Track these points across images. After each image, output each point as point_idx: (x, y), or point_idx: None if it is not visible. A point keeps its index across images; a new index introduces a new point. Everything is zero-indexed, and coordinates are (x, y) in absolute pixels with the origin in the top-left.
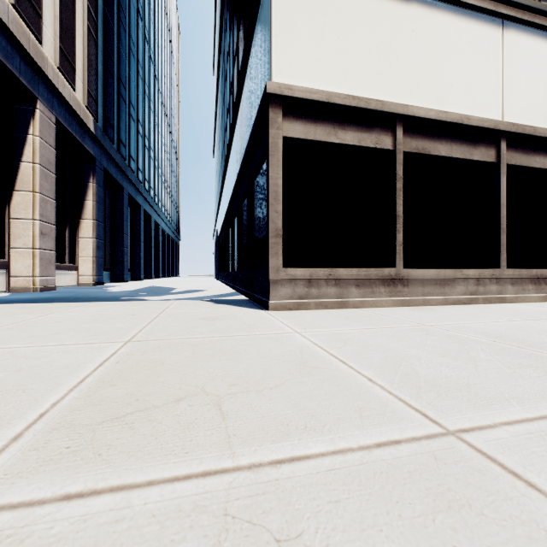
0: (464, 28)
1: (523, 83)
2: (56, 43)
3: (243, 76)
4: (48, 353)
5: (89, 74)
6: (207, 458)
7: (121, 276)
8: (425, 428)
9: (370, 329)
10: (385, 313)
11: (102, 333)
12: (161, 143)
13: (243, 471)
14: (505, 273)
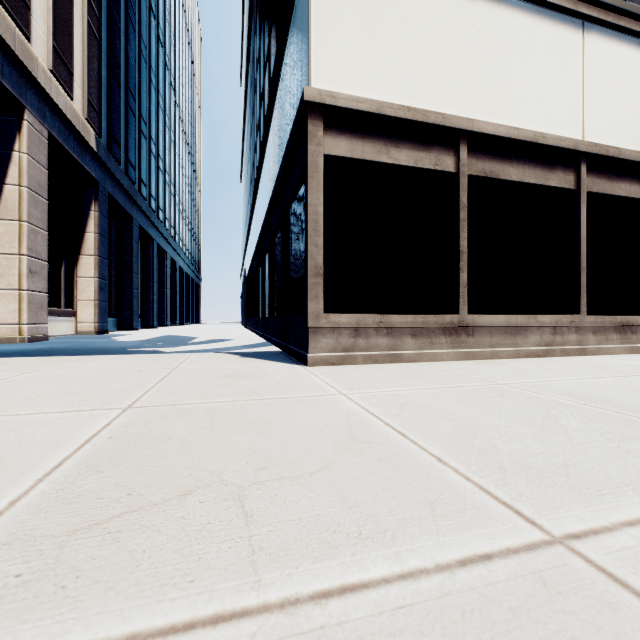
0: (539, 30)
1: (606, 96)
2: (49, 41)
3: (275, 83)
4: (20, 425)
5: (90, 80)
6: (220, 590)
7: (130, 323)
8: (521, 533)
9: (432, 389)
10: (448, 368)
11: (97, 397)
12: (178, 165)
13: (272, 613)
14: (586, 319)
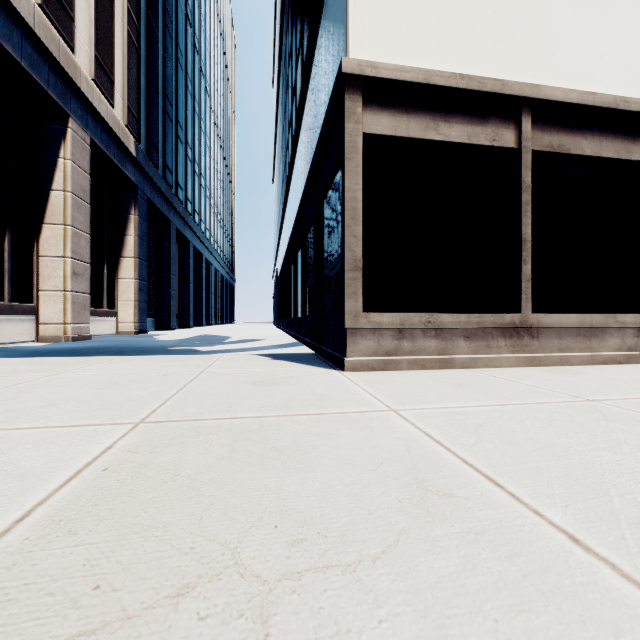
0: None
1: None
2: (91, 51)
3: (308, 69)
4: (12, 444)
5: (129, 88)
6: None
7: (167, 323)
8: None
9: (504, 406)
10: (512, 377)
11: (110, 406)
12: (213, 169)
13: None
14: None
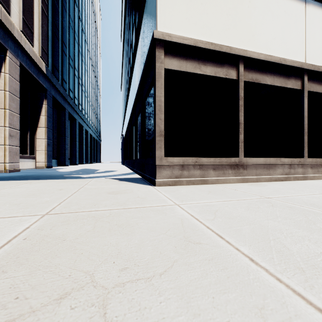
0: (282, 2)
1: (318, 39)
2: (20, 15)
3: (138, 34)
4: None
5: (42, 37)
6: None
7: (64, 162)
8: None
9: (229, 201)
10: (234, 187)
11: (29, 206)
12: (89, 82)
13: None
14: (307, 160)
